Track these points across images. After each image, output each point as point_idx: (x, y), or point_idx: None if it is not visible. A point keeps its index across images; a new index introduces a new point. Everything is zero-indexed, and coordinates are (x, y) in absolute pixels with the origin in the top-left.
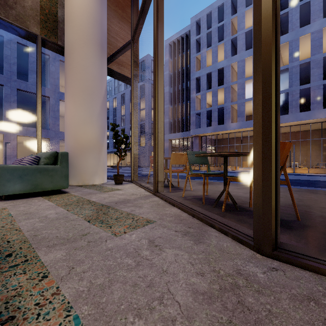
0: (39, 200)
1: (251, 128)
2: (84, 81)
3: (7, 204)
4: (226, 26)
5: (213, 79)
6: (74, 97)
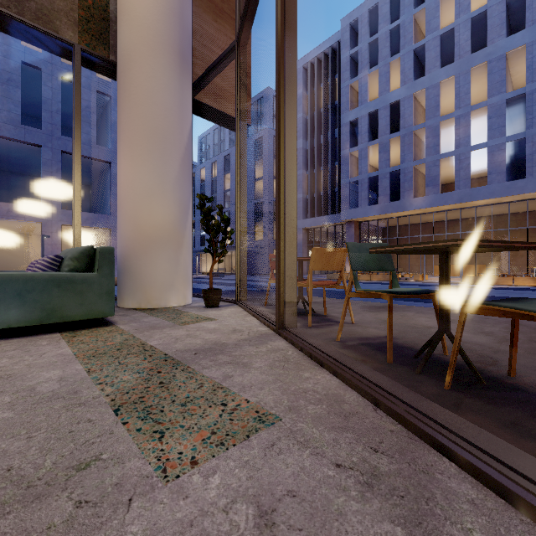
0: (51, 342)
1: (451, 205)
2: (150, 119)
3: None
4: (405, 27)
5: (380, 121)
6: (133, 149)
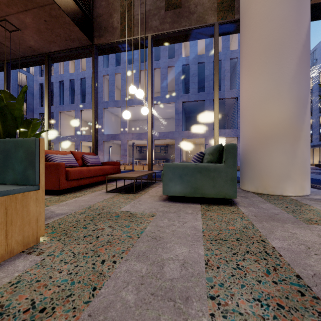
0: (193, 212)
1: None
2: (266, 37)
3: (164, 207)
4: None
5: None
6: (251, 68)
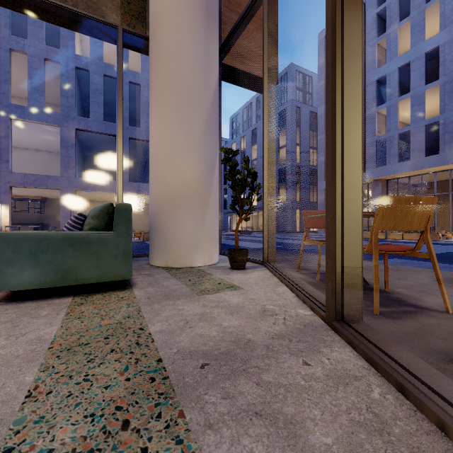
0: (50, 313)
1: None
2: (176, 76)
3: None
4: None
5: (413, 74)
6: (161, 108)
